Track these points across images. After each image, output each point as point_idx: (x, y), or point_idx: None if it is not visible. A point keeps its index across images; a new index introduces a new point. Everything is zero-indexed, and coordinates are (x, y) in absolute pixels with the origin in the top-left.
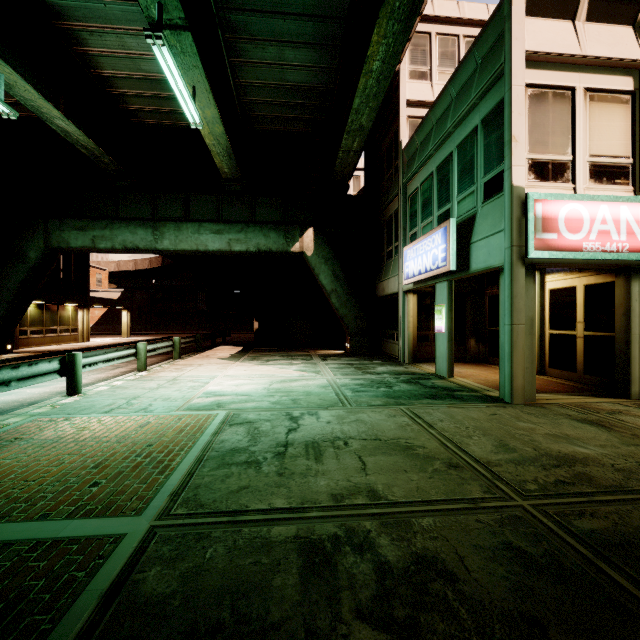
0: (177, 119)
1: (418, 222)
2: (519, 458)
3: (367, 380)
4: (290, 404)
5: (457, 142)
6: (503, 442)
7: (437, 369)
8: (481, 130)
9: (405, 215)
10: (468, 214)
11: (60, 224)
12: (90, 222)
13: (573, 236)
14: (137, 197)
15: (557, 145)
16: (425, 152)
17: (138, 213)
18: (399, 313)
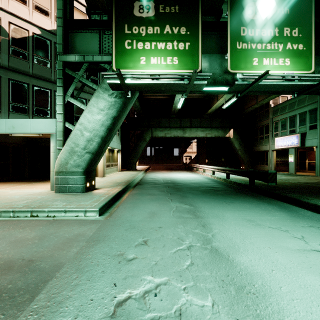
0: (193, 97)
1: (279, 130)
2: None
3: None
4: None
5: (298, 112)
6: None
7: (289, 172)
8: (308, 112)
9: (272, 127)
10: (303, 132)
11: (155, 129)
12: (164, 129)
13: None
14: (175, 120)
15: None
16: (284, 111)
17: (176, 125)
18: (269, 156)
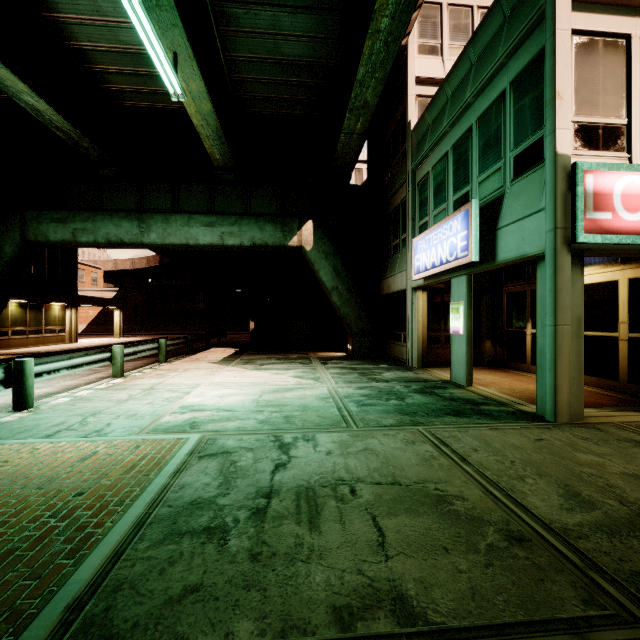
0: (164, 101)
1: (429, 210)
2: (607, 521)
3: (374, 389)
4: (281, 423)
5: (478, 113)
6: (571, 489)
7: (453, 376)
8: (510, 94)
9: (414, 204)
10: (493, 195)
11: (38, 216)
12: (70, 214)
13: (631, 216)
14: (122, 187)
15: (609, 105)
16: (438, 130)
17: (123, 204)
18: (407, 312)
